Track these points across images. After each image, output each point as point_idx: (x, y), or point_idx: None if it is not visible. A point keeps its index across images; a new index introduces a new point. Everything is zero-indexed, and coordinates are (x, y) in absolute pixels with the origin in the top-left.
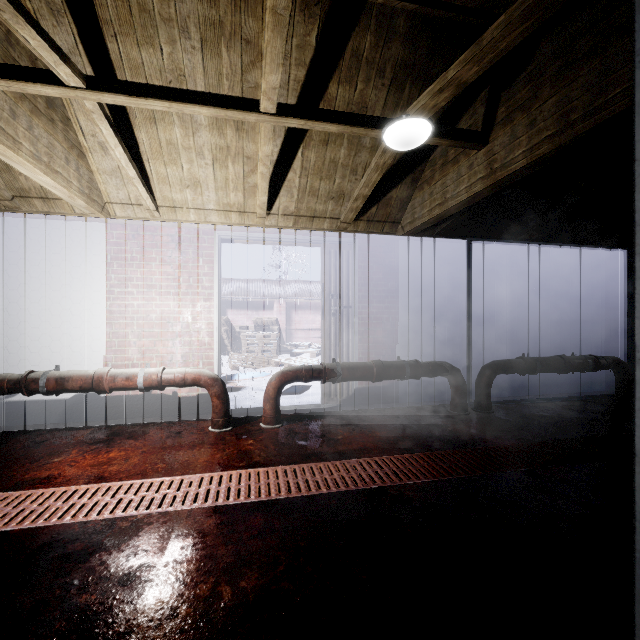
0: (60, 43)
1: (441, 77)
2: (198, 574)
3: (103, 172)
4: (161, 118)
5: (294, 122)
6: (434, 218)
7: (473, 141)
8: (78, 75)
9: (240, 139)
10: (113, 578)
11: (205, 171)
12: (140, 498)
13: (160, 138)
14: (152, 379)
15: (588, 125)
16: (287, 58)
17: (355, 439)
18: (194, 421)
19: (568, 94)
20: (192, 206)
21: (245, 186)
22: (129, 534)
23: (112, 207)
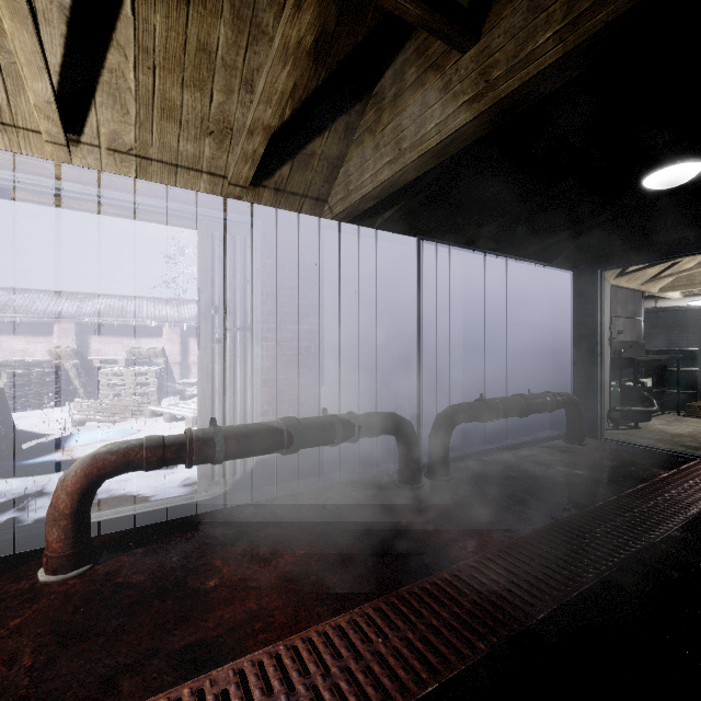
0: None
1: None
2: None
3: None
4: None
5: None
6: (380, 188)
7: (459, 22)
8: None
9: None
10: None
11: None
12: None
13: None
14: None
15: None
16: None
17: (243, 584)
18: None
19: None
20: None
21: (1, 58)
22: None
23: None
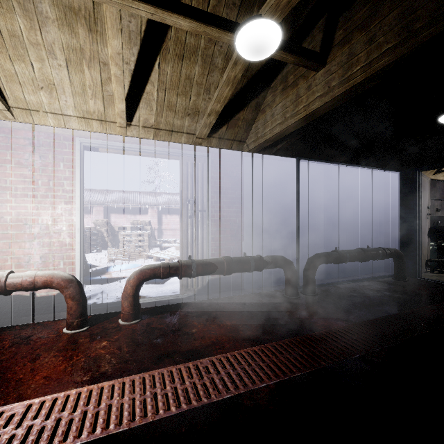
0: None
1: None
2: None
3: None
4: None
5: (142, 8)
6: (275, 136)
7: (314, 60)
8: None
9: (94, 41)
10: None
11: (59, 73)
12: None
13: None
14: None
15: (435, 31)
16: None
17: (208, 332)
18: (51, 321)
19: (411, 5)
20: (49, 110)
21: (104, 94)
22: None
23: None
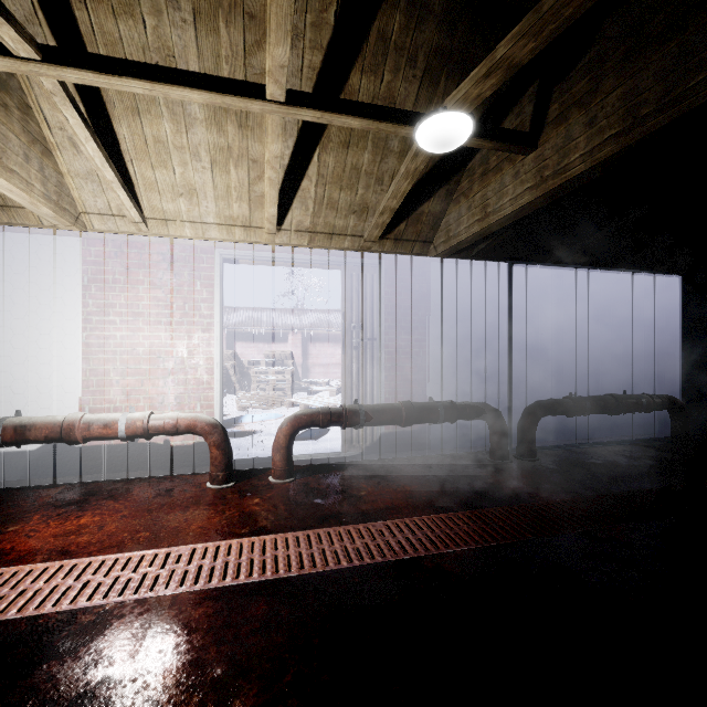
0: (13, 8)
1: (488, 58)
2: (178, 691)
3: (76, 175)
4: (146, 109)
5: (308, 114)
6: (472, 236)
7: (520, 144)
8: (29, 42)
9: (244, 138)
10: (62, 701)
11: (202, 176)
12: (112, 580)
13: (146, 134)
14: (136, 426)
15: (662, 121)
16: (300, 39)
17: (381, 495)
18: (189, 475)
19: (637, 84)
20: (187, 219)
21: (251, 196)
22: (92, 633)
23: (89, 218)
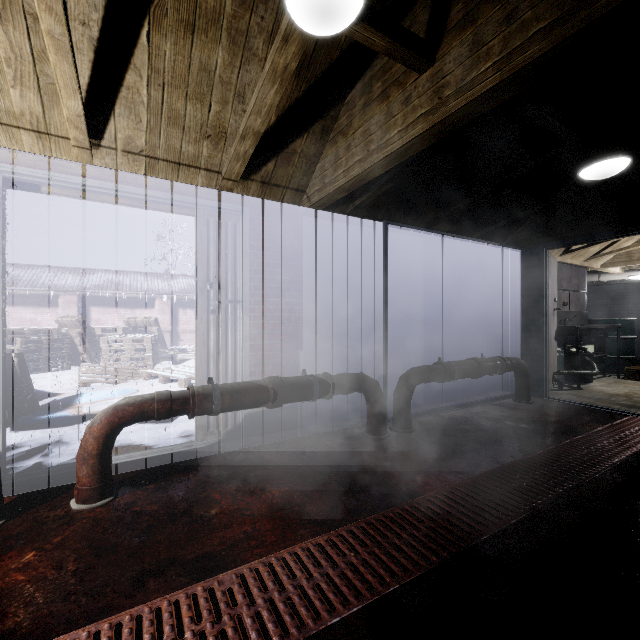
0: None
1: None
2: None
3: None
4: None
5: None
6: (352, 182)
7: (417, 51)
8: None
9: None
10: None
11: None
12: None
13: None
14: None
15: None
16: None
17: (239, 512)
18: None
19: None
20: None
21: (40, 80)
22: None
23: None
